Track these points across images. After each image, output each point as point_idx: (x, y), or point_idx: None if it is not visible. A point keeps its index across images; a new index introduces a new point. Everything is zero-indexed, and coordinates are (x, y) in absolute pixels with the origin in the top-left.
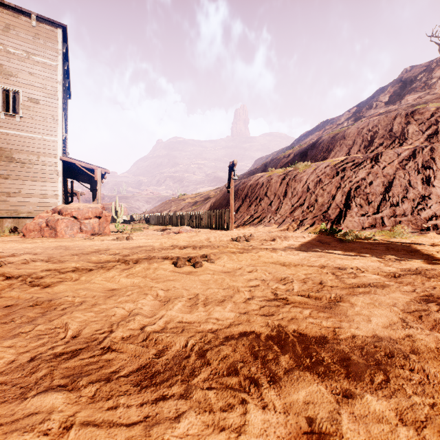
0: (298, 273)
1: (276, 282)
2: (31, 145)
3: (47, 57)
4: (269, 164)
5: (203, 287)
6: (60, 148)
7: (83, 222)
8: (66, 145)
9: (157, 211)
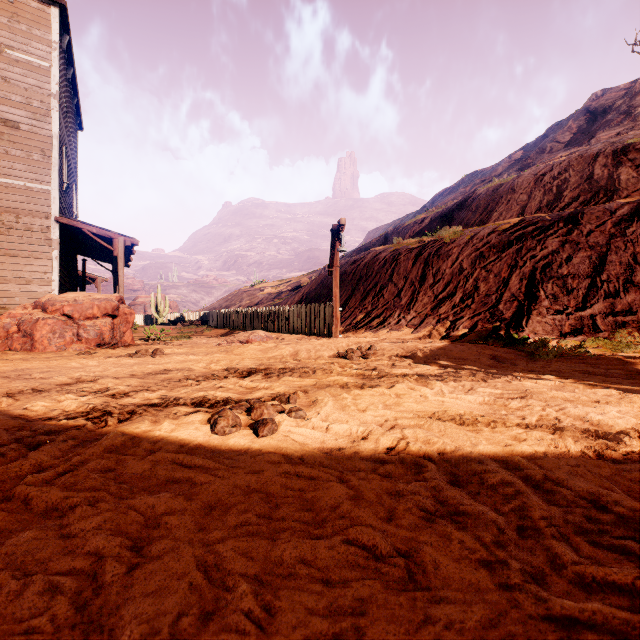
0: (517, 458)
1: (474, 496)
2: (6, 197)
3: (33, 53)
4: (391, 235)
5: (267, 528)
6: (55, 202)
7: (83, 324)
8: (73, 201)
9: (221, 306)
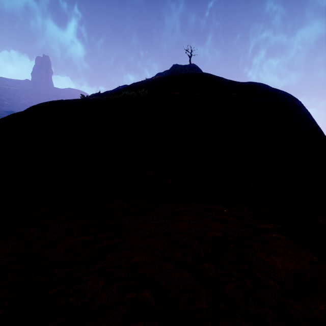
0: None
1: None
2: None
3: None
4: None
5: None
6: None
7: None
8: None
9: None
